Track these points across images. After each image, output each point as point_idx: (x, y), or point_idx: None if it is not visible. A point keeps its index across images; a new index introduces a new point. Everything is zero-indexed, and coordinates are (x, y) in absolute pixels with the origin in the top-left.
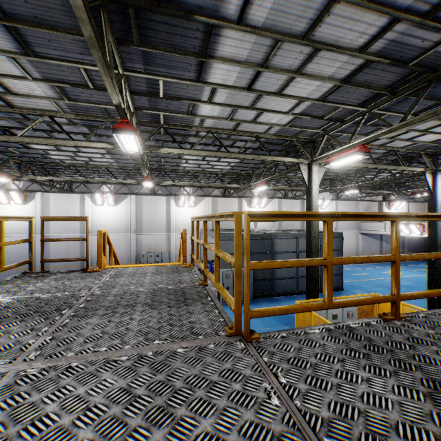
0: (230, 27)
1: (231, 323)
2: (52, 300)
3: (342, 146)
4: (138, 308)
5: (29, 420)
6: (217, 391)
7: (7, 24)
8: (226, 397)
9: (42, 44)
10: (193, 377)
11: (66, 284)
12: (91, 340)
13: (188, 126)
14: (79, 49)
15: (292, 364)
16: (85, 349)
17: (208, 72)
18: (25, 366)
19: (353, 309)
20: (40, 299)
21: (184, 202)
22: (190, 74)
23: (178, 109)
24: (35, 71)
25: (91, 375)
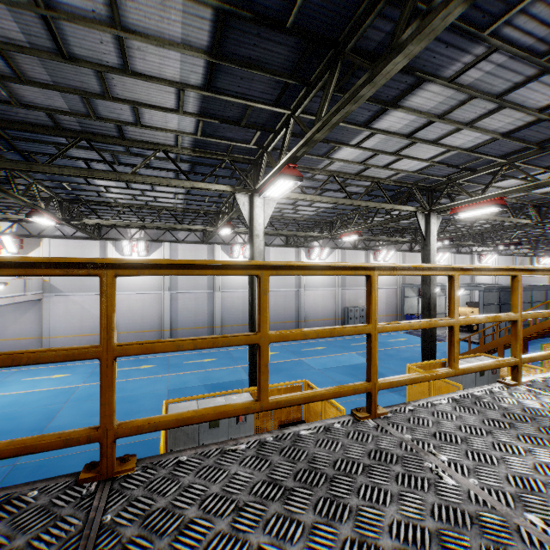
0: None
1: None
2: None
3: None
4: None
5: None
6: None
7: None
8: None
9: None
10: None
11: None
12: None
13: None
14: None
15: None
16: None
17: None
18: None
19: None
20: None
21: (382, 256)
22: None
23: None
24: None
25: None
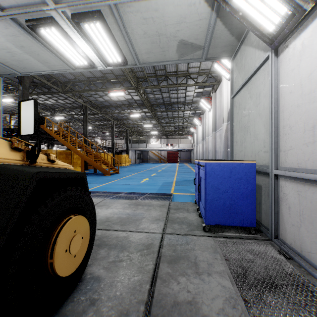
0: None
1: None
2: None
3: None
4: None
5: None
6: None
7: None
8: None
9: None
10: None
11: None
12: None
13: None
14: None
15: None
16: None
17: None
18: None
19: None
20: None
21: None
22: None
23: None
24: None
25: None
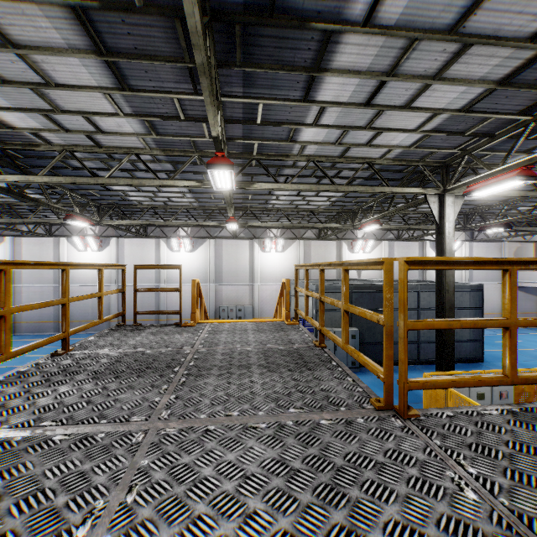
0: (354, 31)
1: (374, 395)
2: (158, 356)
3: (490, 169)
4: (254, 370)
5: (191, 482)
6: (389, 475)
7: (108, 59)
8: (404, 482)
9: (138, 76)
10: (353, 455)
11: (165, 339)
12: (217, 402)
13: (285, 155)
14: (175, 77)
15: (476, 451)
16: (216, 411)
17: (318, 89)
18: (161, 425)
19: (507, 387)
20: (146, 354)
21: (270, 246)
22: (296, 93)
23: (276, 136)
24: (127, 106)
25: (234, 441)
